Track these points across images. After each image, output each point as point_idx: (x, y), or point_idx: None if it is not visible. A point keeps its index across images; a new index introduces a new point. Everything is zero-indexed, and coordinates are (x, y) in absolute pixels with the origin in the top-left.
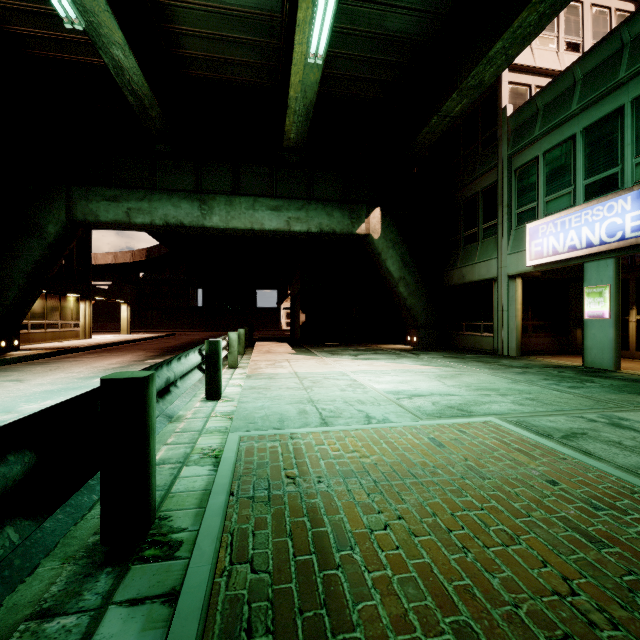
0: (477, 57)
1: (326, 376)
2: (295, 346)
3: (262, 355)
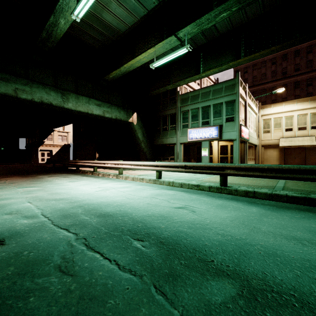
0: (178, 77)
1: None
2: (100, 168)
3: (106, 171)
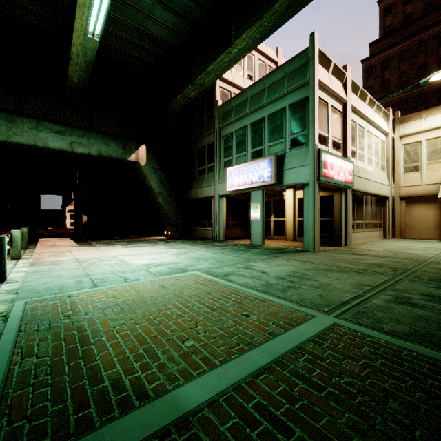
0: (202, 68)
1: (101, 259)
2: (78, 240)
3: (46, 248)
